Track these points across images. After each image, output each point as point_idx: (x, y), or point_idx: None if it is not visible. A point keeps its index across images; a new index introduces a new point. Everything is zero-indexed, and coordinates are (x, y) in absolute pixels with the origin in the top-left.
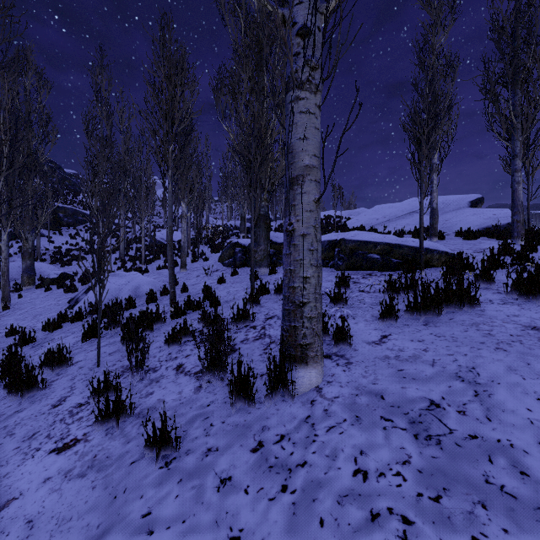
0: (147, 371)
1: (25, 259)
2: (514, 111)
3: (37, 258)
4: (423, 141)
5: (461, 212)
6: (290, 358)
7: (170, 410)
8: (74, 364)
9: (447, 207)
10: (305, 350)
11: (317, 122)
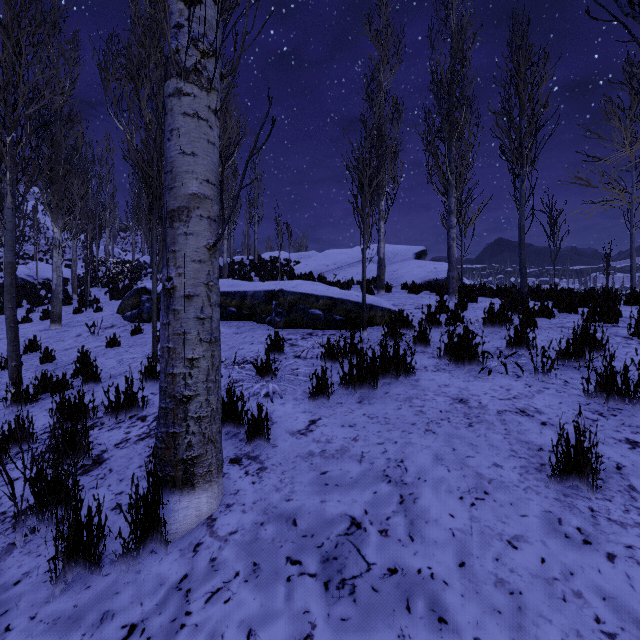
0: None
1: None
2: (450, 168)
3: None
4: (366, 184)
5: (407, 263)
6: (168, 481)
7: None
8: None
9: (395, 258)
10: (190, 467)
11: (212, 134)
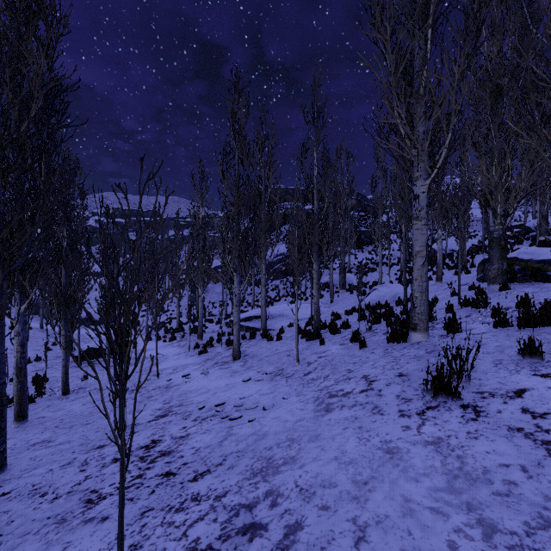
0: (374, 333)
1: (341, 273)
2: None
3: (348, 271)
4: None
5: None
6: (410, 328)
7: (372, 342)
8: (352, 328)
9: None
10: (415, 326)
11: (423, 231)
